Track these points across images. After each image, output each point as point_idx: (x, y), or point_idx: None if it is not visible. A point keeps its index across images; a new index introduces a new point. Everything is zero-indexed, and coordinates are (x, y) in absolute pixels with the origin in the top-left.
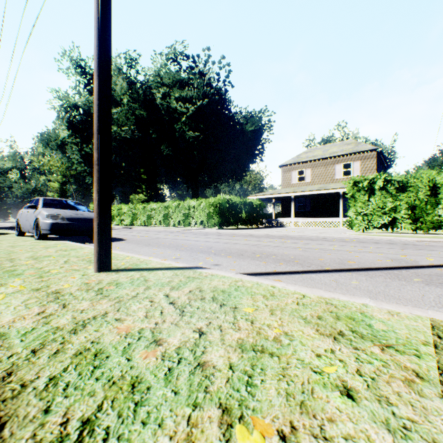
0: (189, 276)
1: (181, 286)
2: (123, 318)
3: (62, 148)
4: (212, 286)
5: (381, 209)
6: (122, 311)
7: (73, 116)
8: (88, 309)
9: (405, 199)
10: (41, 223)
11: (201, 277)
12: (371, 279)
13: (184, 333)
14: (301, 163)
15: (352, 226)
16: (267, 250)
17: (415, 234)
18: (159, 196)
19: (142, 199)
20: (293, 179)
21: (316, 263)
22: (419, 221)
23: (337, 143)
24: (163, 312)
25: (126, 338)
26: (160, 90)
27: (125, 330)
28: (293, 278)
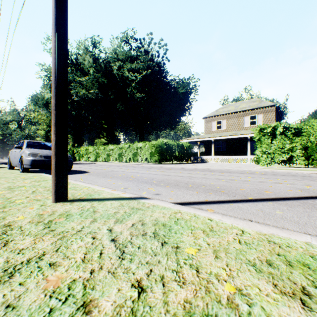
0: (133, 207)
1: (124, 219)
2: (58, 263)
3: (47, 106)
4: (154, 218)
5: (281, 149)
6: (60, 251)
7: None
8: (27, 249)
9: (299, 142)
10: (24, 160)
11: (143, 208)
12: (292, 209)
13: (120, 290)
14: (219, 116)
15: (259, 162)
16: (197, 181)
17: (308, 168)
18: (116, 140)
19: (104, 142)
20: (213, 127)
21: (239, 193)
22: (311, 158)
23: (245, 101)
24: (102, 253)
25: (51, 298)
26: (117, 63)
27: (54, 284)
28: (223, 208)
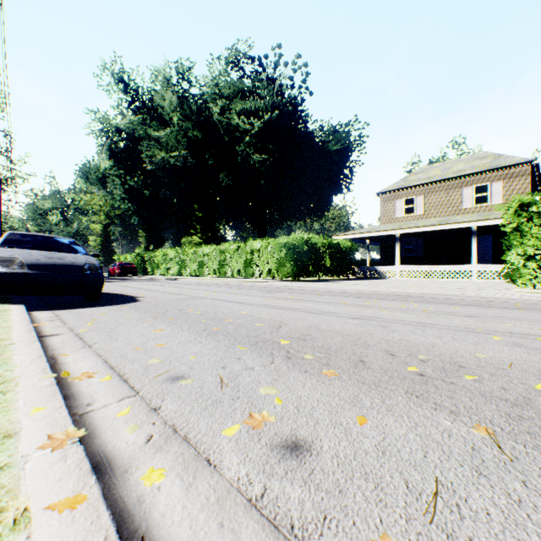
0: None
1: None
2: None
3: (103, 182)
4: None
5: None
6: None
7: (115, 142)
8: None
9: None
10: None
11: None
12: None
13: None
14: (409, 188)
15: (515, 278)
16: (417, 342)
17: None
18: (218, 239)
19: (197, 243)
20: (398, 211)
21: None
22: None
23: (464, 158)
24: None
25: None
26: (218, 103)
27: None
28: None
